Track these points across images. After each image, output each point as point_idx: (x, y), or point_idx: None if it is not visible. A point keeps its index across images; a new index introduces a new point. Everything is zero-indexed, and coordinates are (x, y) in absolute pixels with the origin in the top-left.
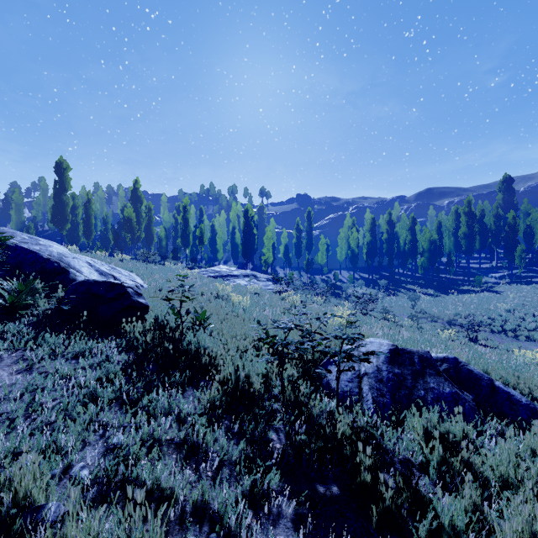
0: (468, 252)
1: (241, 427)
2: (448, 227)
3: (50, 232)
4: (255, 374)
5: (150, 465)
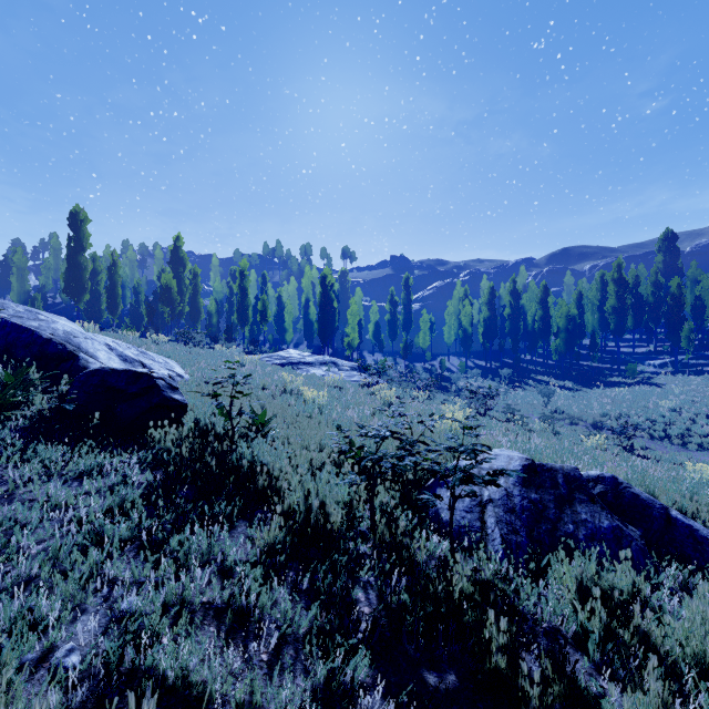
0: (618, 332)
1: (313, 581)
2: (591, 299)
3: (64, 305)
4: (333, 502)
5: (173, 645)
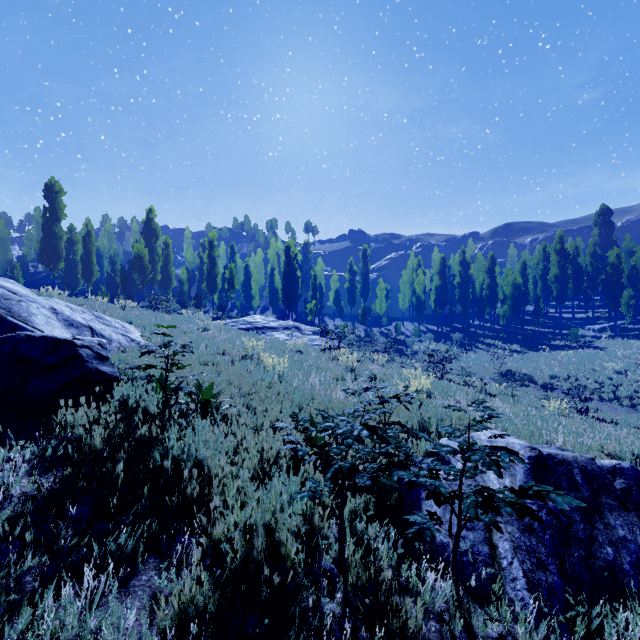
0: (560, 299)
1: None
2: (534, 269)
3: (45, 274)
4: (285, 530)
5: None
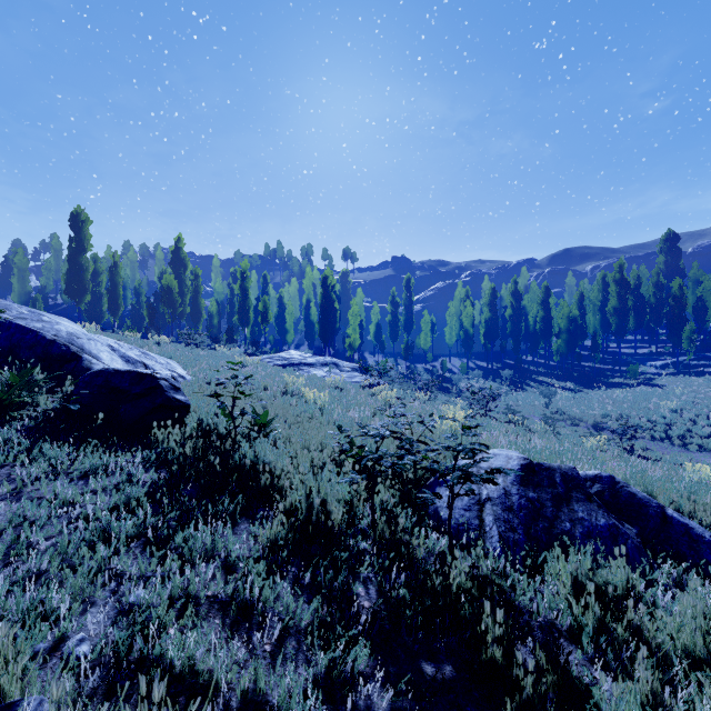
0: (620, 333)
1: (315, 576)
2: (593, 300)
3: (65, 306)
4: (334, 500)
5: (180, 636)
